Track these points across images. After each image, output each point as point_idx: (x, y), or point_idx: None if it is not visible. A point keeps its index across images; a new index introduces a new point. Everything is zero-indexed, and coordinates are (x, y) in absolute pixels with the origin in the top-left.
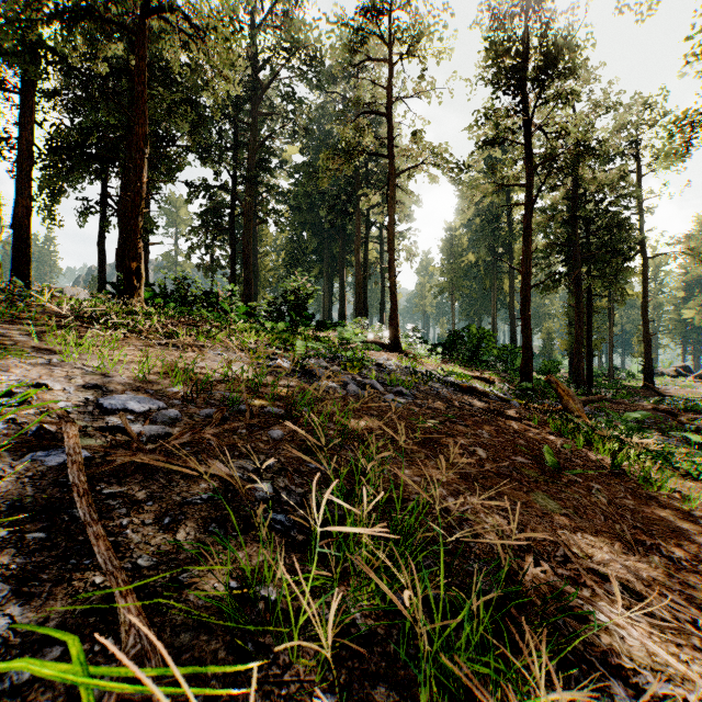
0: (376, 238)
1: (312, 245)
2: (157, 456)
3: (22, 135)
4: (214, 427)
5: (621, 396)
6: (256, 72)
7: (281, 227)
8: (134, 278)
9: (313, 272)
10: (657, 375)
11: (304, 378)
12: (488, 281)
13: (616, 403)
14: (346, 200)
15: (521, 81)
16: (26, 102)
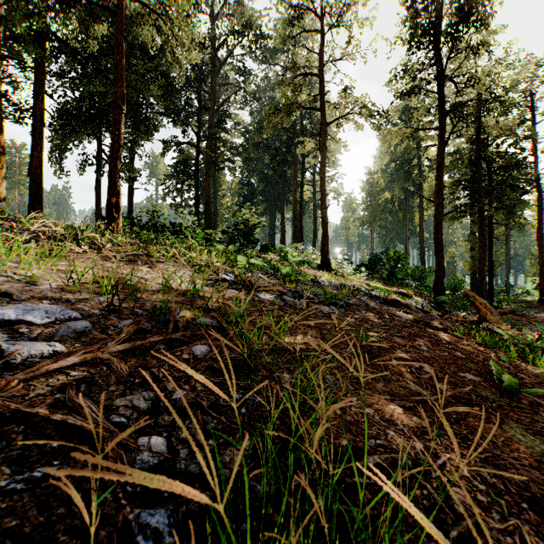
0: (310, 181)
1: (259, 188)
2: None
3: (36, 104)
4: (126, 342)
5: (520, 309)
6: (214, 51)
7: (234, 173)
8: (113, 210)
9: (259, 209)
10: None
11: (244, 290)
12: (401, 214)
13: (517, 314)
14: (285, 151)
15: (436, 37)
16: (39, 79)
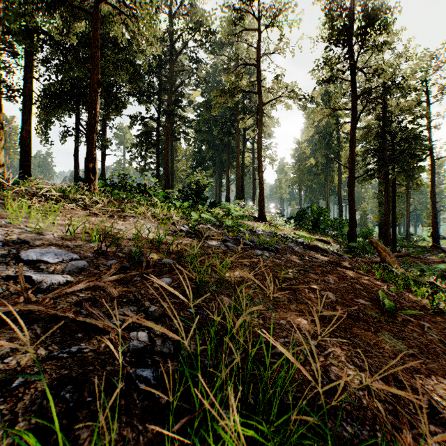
0: (250, 149)
1: (208, 154)
2: (37, 306)
3: (26, 86)
4: (113, 275)
5: (416, 253)
6: (172, 43)
7: (188, 143)
8: (91, 173)
9: (209, 172)
10: (440, 239)
11: (197, 238)
12: (324, 176)
13: (414, 257)
14: (230, 124)
15: (349, 37)
16: (28, 65)
